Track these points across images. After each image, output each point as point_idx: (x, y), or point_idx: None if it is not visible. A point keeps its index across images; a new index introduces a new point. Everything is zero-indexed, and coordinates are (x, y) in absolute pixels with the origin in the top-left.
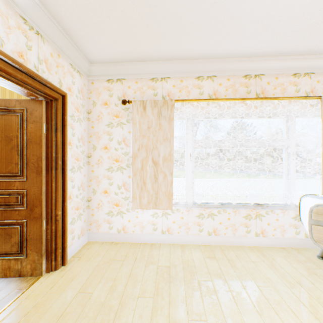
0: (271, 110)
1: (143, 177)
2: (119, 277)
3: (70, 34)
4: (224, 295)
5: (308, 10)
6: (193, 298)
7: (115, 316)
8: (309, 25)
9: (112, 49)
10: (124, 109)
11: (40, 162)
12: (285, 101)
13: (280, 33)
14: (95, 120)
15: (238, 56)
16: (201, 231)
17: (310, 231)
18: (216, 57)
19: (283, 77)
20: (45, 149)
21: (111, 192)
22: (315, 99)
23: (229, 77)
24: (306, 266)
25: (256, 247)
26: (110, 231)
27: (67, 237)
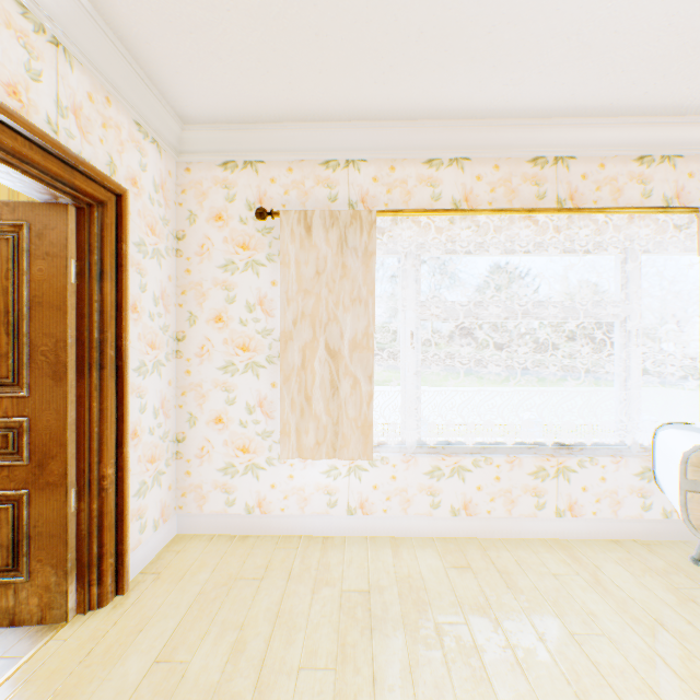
0: (591, 237)
1: (306, 386)
2: (252, 621)
3: (136, 49)
4: (497, 659)
5: (682, 11)
6: (427, 666)
7: None
8: (679, 46)
9: (235, 91)
10: (262, 230)
11: (61, 351)
12: (621, 216)
13: (615, 62)
14: (193, 256)
15: (519, 114)
16: (437, 507)
17: (684, 507)
18: (470, 115)
19: (616, 164)
20: (74, 321)
21: (232, 421)
22: (685, 212)
23: (499, 162)
24: (670, 582)
25: (557, 540)
26: (228, 511)
27: (129, 529)
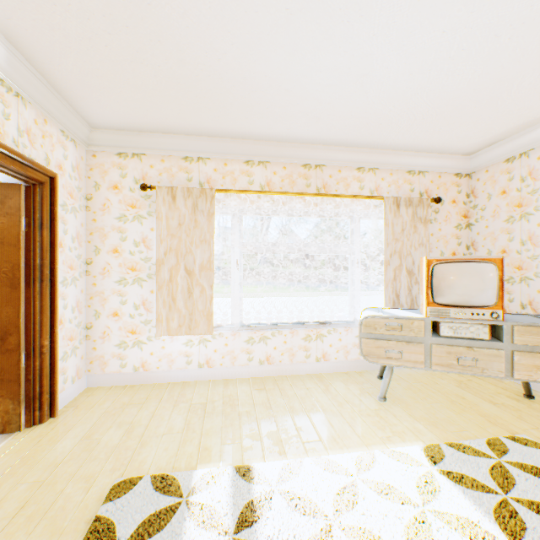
0: (334, 209)
1: (172, 292)
2: (138, 420)
3: (64, 93)
4: (265, 421)
5: (355, 111)
6: (230, 427)
7: (134, 453)
8: (360, 122)
9: (127, 116)
10: (145, 196)
11: (17, 271)
12: (349, 199)
13: (334, 125)
14: (98, 211)
15: (295, 141)
16: (251, 360)
17: (360, 346)
18: (268, 139)
19: (347, 170)
20: (24, 253)
21: (125, 314)
22: (378, 199)
23: (286, 165)
24: (362, 386)
25: (316, 374)
26: (122, 371)
27: (58, 378)
